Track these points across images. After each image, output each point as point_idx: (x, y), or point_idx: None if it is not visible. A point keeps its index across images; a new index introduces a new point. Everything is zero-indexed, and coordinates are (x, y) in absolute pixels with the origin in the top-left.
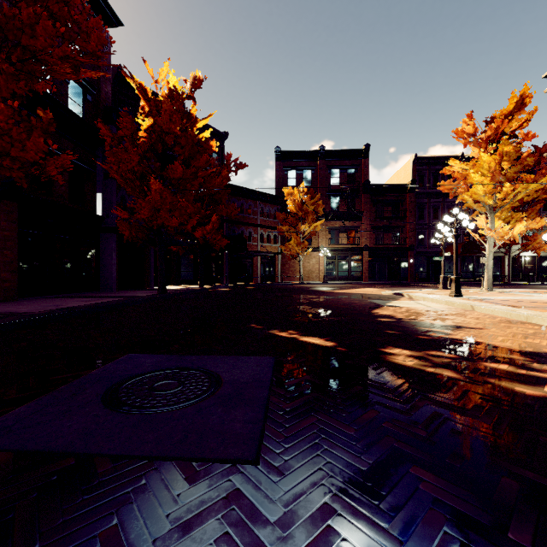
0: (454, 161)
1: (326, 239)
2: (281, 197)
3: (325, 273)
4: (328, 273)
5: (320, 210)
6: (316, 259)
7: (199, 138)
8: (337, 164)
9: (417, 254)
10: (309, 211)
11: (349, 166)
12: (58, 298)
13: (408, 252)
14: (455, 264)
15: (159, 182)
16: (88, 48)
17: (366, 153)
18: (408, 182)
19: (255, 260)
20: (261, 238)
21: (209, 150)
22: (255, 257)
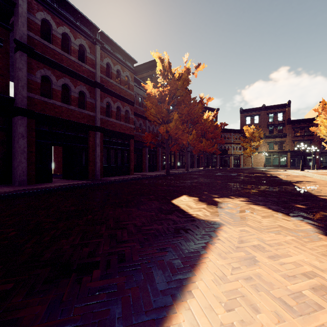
0: (319, 118)
1: (266, 147)
2: (243, 130)
3: (264, 163)
4: (267, 163)
5: (261, 135)
6: (261, 157)
7: (214, 124)
8: (272, 111)
9: (322, 153)
10: (256, 136)
11: (279, 112)
12: (183, 169)
13: (315, 152)
14: (301, 160)
15: (205, 139)
16: (203, 125)
17: (288, 105)
18: (315, 116)
19: (230, 158)
20: (233, 148)
21: (217, 127)
22: (230, 157)
